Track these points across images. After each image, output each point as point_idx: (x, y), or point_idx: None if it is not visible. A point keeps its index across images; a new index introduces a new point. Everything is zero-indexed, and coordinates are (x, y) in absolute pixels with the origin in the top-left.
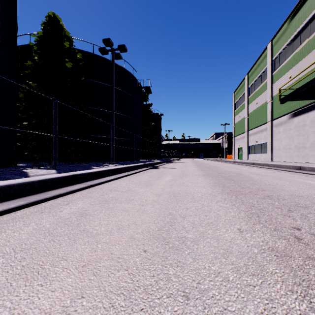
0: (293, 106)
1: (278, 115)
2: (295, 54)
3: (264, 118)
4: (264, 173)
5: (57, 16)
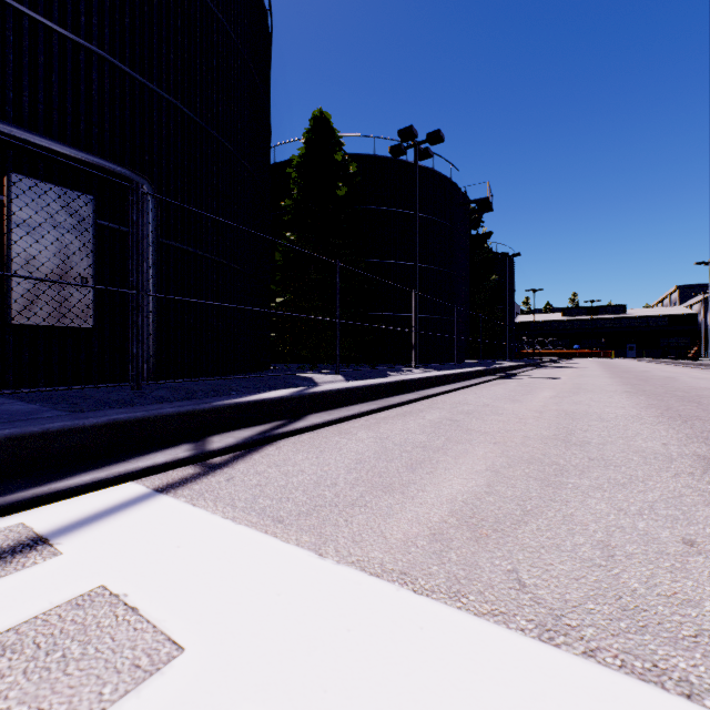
0: None
1: None
2: None
3: None
4: None
5: (326, 114)
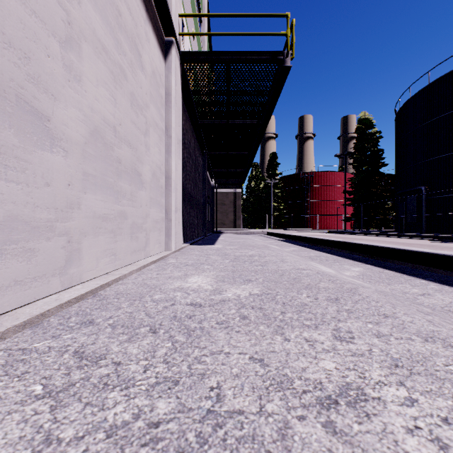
0: None
1: None
2: None
3: None
4: None
5: None
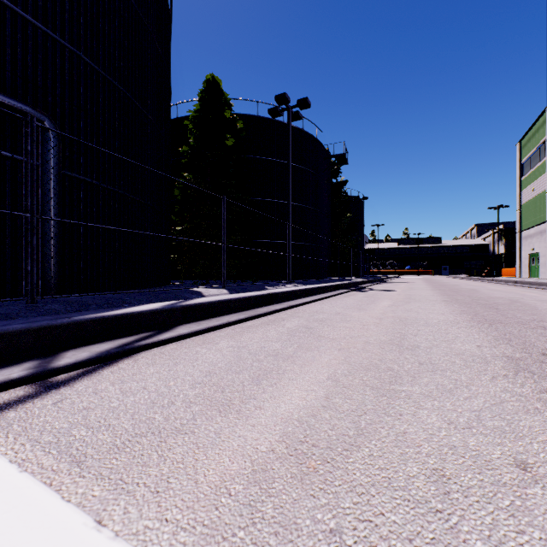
0: None
1: None
2: None
3: None
4: None
5: (217, 78)
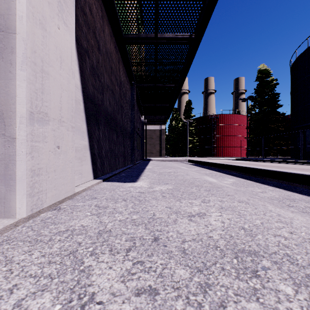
0: None
1: None
2: None
3: None
4: None
5: None
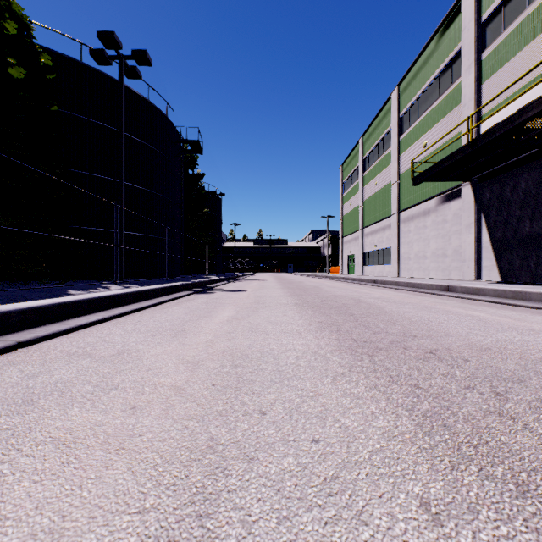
0: (429, 191)
1: (408, 204)
2: (431, 111)
3: (387, 209)
4: (397, 297)
5: None
